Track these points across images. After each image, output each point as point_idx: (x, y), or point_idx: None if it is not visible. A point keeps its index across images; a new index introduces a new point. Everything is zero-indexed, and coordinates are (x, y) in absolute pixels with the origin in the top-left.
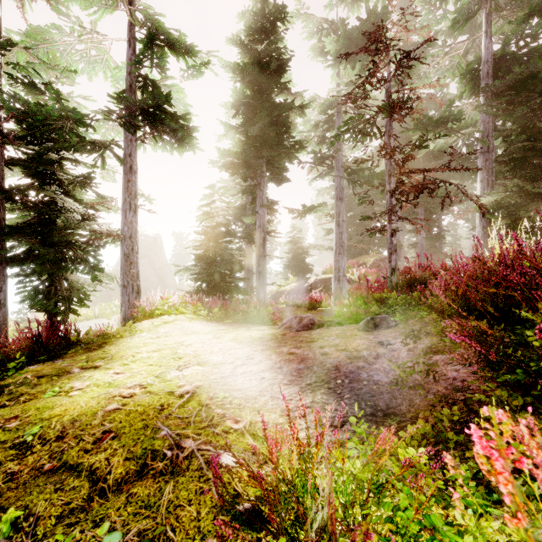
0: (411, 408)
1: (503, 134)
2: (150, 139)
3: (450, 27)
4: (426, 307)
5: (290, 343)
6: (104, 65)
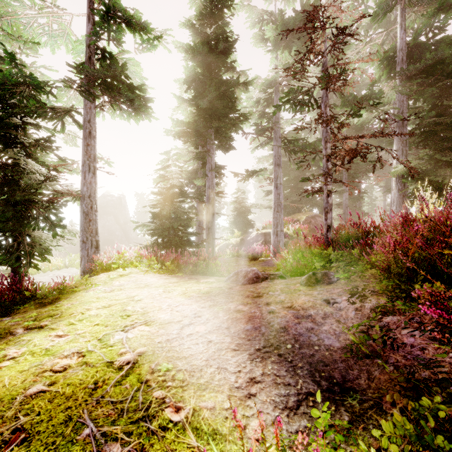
0: (371, 383)
1: (415, 111)
2: (109, 107)
3: (371, 19)
4: (369, 265)
5: (236, 299)
6: (66, 39)
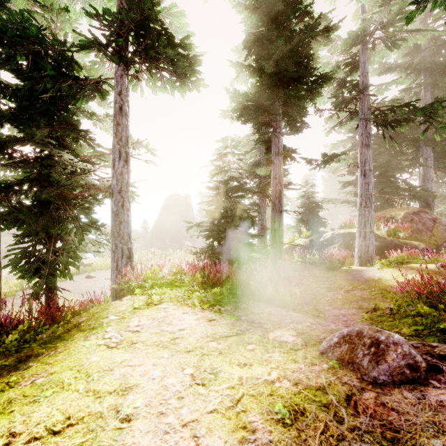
0: None
1: None
2: (148, 79)
3: None
4: None
5: None
6: (100, 2)
